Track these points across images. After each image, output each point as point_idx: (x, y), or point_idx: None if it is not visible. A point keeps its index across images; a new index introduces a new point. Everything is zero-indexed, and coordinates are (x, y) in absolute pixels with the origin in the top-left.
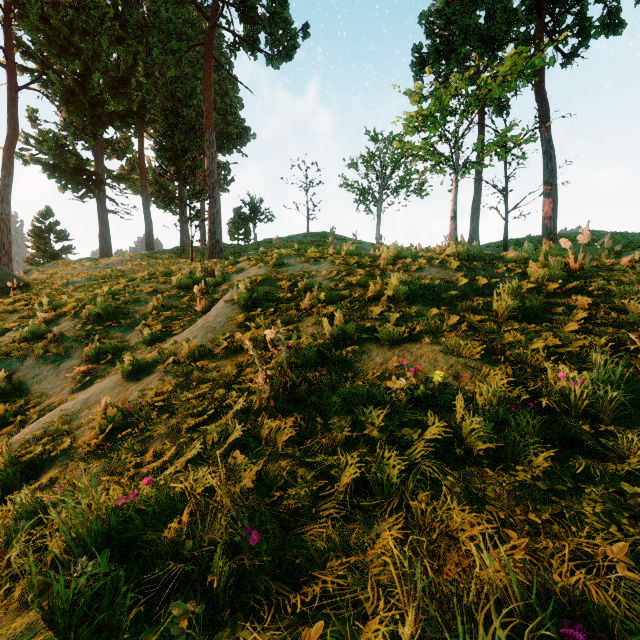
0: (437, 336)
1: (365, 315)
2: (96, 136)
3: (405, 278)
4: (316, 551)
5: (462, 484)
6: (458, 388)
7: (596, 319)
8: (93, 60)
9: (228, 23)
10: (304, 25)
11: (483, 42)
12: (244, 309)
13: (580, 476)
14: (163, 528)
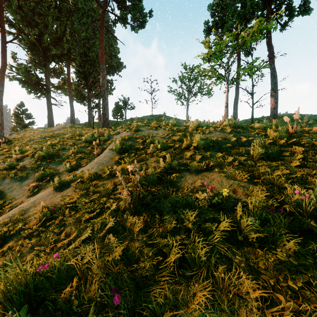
0: (221, 168)
1: (182, 156)
2: (46, 66)
3: (202, 137)
4: (156, 305)
5: (244, 259)
6: (236, 198)
7: (307, 159)
8: (44, 28)
9: (112, 9)
10: (150, 10)
11: (240, 18)
12: (118, 153)
13: (315, 255)
14: (64, 286)
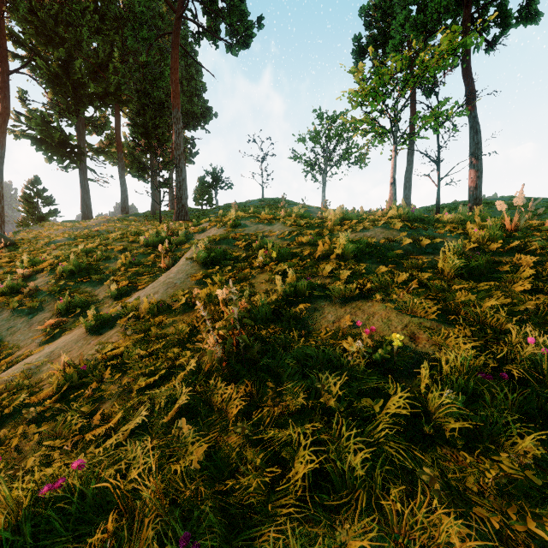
0: (387, 294)
1: (316, 272)
2: (78, 114)
3: (352, 237)
4: None
5: (437, 473)
6: (416, 351)
7: (543, 277)
8: (75, 48)
9: (193, 15)
10: (259, 17)
11: (417, 30)
12: (203, 266)
13: None
14: (91, 525)
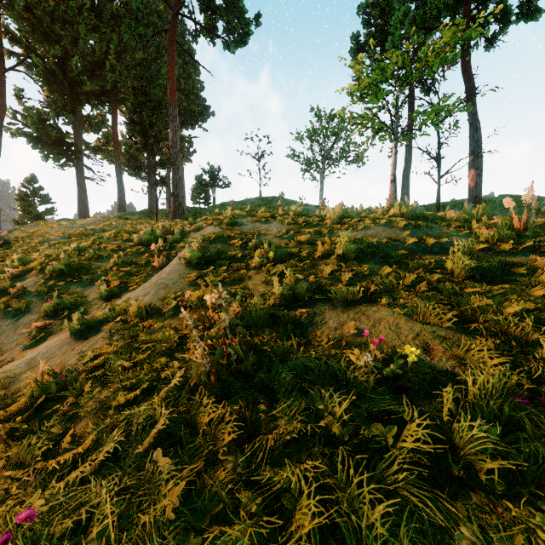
0: (394, 297)
1: (315, 273)
2: (75, 112)
3: (353, 236)
4: None
5: (473, 532)
6: (432, 365)
7: None
8: (72, 46)
9: (190, 13)
10: (256, 14)
11: (416, 26)
12: (197, 266)
13: None
14: None
